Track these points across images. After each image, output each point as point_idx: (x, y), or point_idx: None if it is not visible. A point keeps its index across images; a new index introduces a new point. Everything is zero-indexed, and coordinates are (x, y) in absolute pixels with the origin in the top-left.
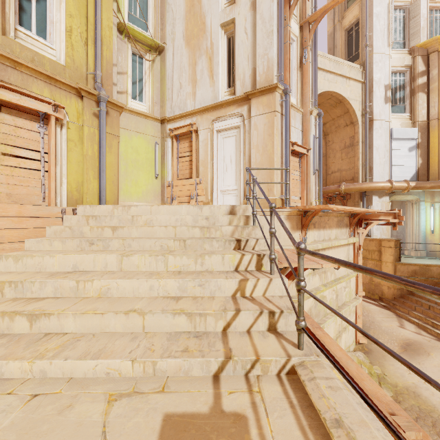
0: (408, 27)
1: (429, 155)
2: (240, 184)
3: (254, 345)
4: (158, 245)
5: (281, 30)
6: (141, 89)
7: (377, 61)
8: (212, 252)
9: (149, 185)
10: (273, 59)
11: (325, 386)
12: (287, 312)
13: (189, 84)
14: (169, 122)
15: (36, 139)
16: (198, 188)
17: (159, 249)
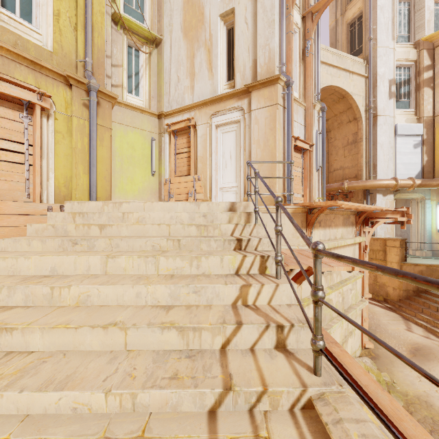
0: (413, 20)
1: (434, 151)
2: (241, 181)
3: (259, 369)
4: (149, 244)
5: (283, 19)
6: (138, 83)
7: (381, 55)
8: (210, 253)
9: (146, 183)
10: (275, 49)
11: (357, 434)
12: (298, 326)
13: (187, 78)
14: (166, 117)
15: (20, 130)
16: (196, 186)
17: (151, 249)
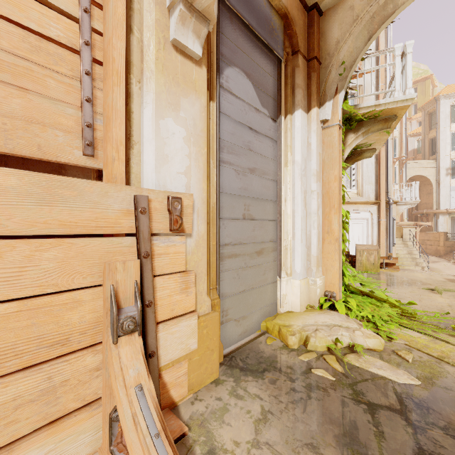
0: None
1: None
2: None
3: None
4: None
5: None
6: None
7: (441, 159)
8: None
9: None
10: None
11: None
12: None
13: None
14: None
15: None
16: None
17: None
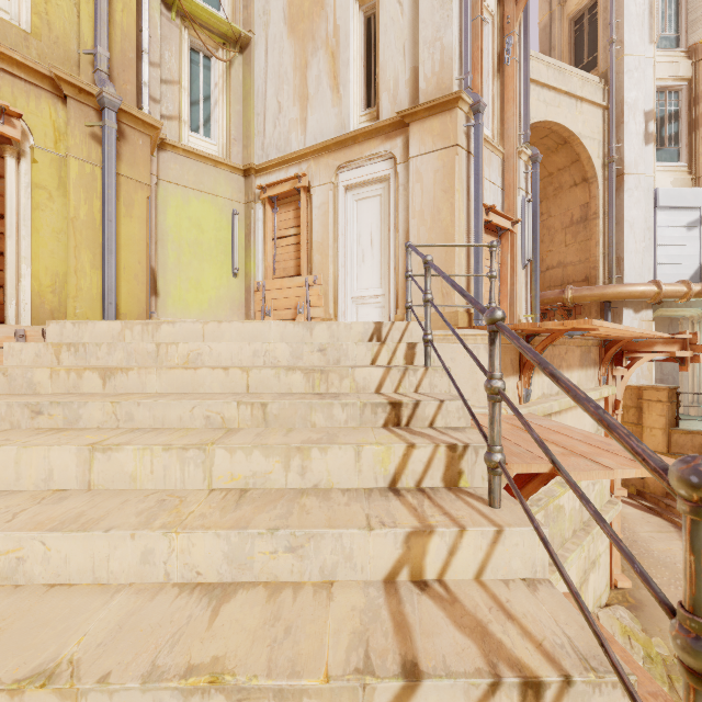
0: (685, 9)
1: None
2: (390, 285)
3: None
4: (199, 415)
5: None
6: (209, 115)
7: (630, 69)
8: (331, 437)
9: (222, 289)
10: (453, 47)
11: None
12: (584, 683)
13: (295, 105)
14: (259, 174)
15: None
16: (311, 294)
17: (203, 425)
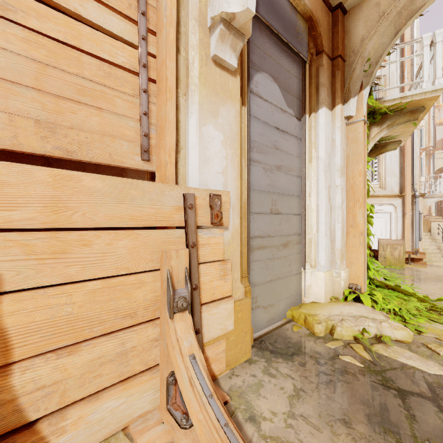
0: None
1: None
2: None
3: None
4: None
5: None
6: None
7: None
8: None
9: None
10: None
11: None
12: None
13: None
14: None
15: None
16: None
17: None
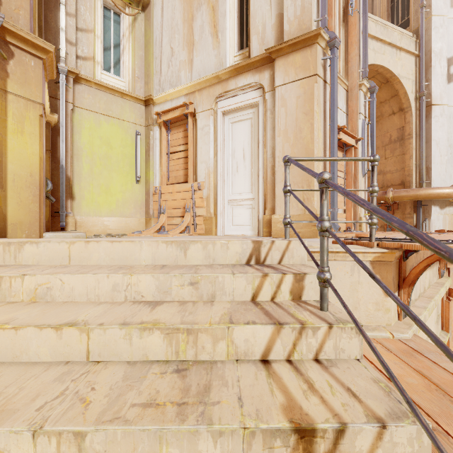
0: None
1: None
2: (259, 191)
3: None
4: None
5: None
6: (118, 59)
7: (437, 26)
8: None
9: (127, 193)
10: None
11: None
12: None
13: (183, 49)
14: (156, 104)
15: None
16: (195, 197)
17: None
